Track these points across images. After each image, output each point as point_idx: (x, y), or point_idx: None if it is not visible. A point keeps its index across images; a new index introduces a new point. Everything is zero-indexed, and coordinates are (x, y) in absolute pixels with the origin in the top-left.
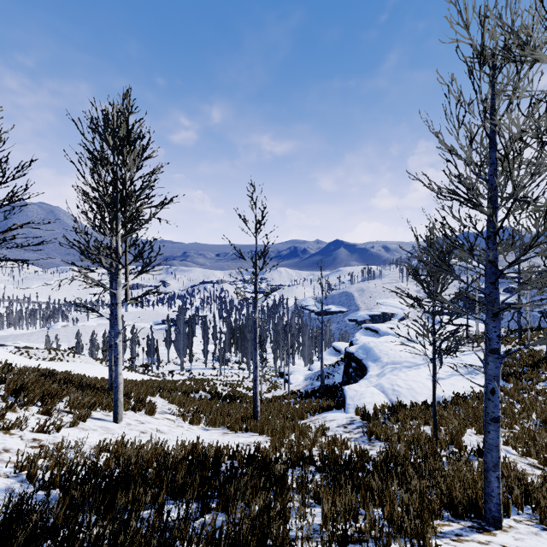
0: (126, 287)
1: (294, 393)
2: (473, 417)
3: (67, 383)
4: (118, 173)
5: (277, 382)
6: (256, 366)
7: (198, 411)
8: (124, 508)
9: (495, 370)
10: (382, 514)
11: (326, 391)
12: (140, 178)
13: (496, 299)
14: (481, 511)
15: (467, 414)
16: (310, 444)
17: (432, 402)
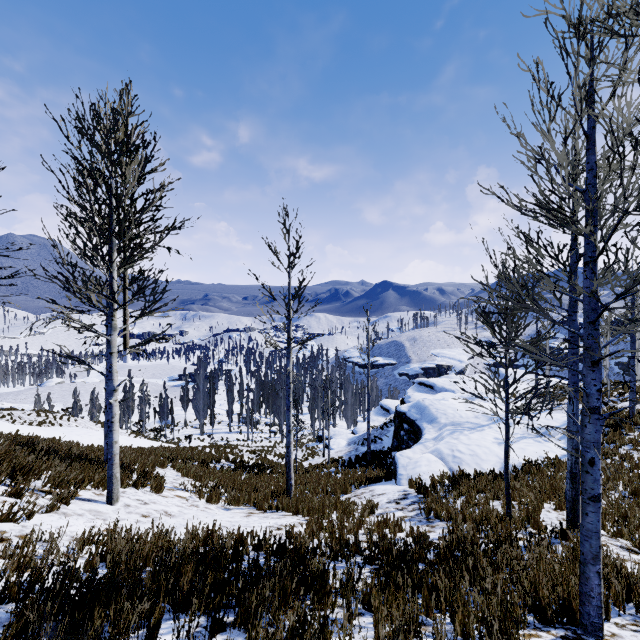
0: (124, 333)
1: (335, 461)
2: (550, 489)
3: (51, 454)
4: (113, 187)
5: (315, 448)
6: (290, 429)
7: (218, 486)
8: (99, 634)
9: (594, 434)
10: (451, 622)
11: (374, 458)
12: (142, 194)
13: (596, 343)
14: (576, 615)
15: (543, 486)
16: (356, 527)
17: (505, 472)
